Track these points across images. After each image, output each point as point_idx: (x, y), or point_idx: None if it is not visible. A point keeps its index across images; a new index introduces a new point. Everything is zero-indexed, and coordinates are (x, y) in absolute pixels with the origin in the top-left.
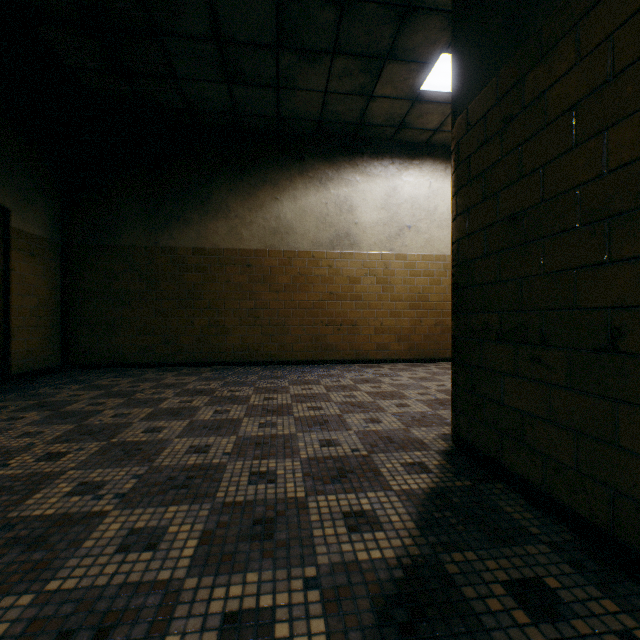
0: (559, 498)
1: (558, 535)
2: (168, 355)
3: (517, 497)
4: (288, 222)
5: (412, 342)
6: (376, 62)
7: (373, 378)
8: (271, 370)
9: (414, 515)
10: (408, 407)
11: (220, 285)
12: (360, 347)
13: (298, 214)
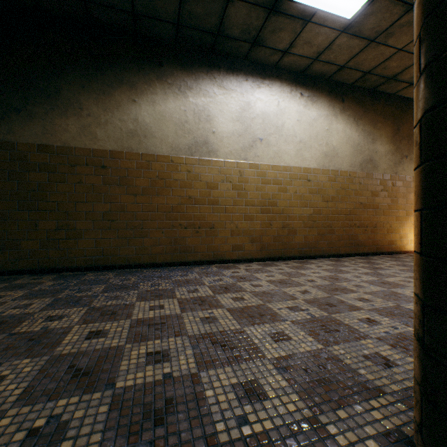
0: None
1: None
2: (5, 262)
3: None
4: (146, 125)
5: (263, 243)
6: None
7: (233, 284)
8: (125, 276)
9: None
10: (289, 341)
11: (70, 186)
12: (217, 248)
13: (157, 118)
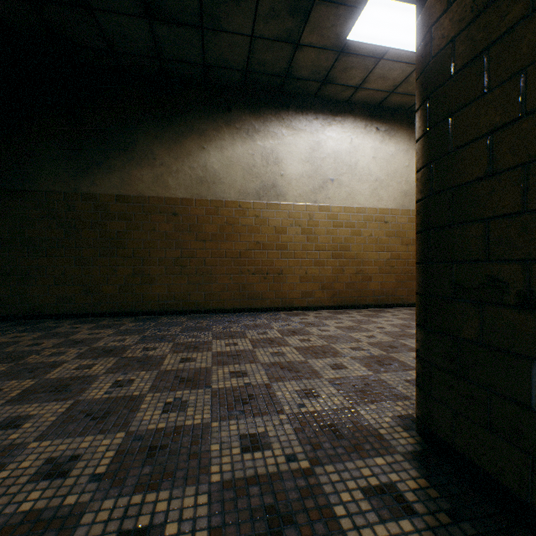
0: None
1: None
2: (89, 305)
3: None
4: (215, 172)
5: (335, 290)
6: (304, 2)
7: (300, 328)
8: (197, 320)
9: None
10: (345, 369)
11: (145, 233)
12: (286, 295)
13: (225, 164)
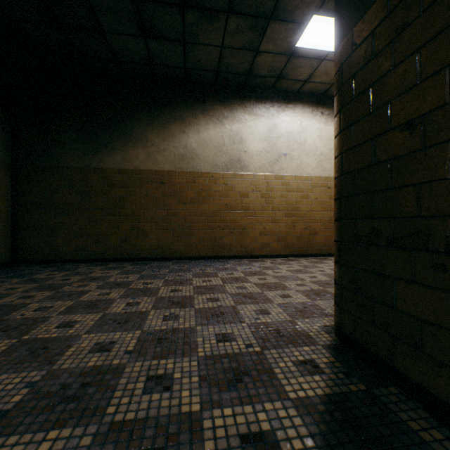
0: None
1: None
2: (99, 253)
3: (416, 406)
4: (193, 150)
5: (287, 242)
6: (262, 21)
7: (259, 271)
8: (179, 264)
9: (317, 438)
10: (290, 298)
11: (140, 198)
12: (248, 246)
13: (201, 144)
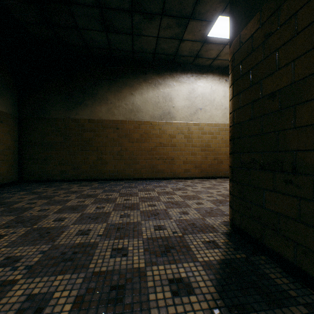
0: (307, 271)
1: (309, 297)
2: (75, 175)
3: (275, 266)
4: (138, 106)
5: (202, 168)
6: (184, 20)
7: (182, 187)
8: (129, 183)
9: (214, 281)
10: (202, 204)
11: (102, 138)
12: (175, 171)
13: (143, 102)
